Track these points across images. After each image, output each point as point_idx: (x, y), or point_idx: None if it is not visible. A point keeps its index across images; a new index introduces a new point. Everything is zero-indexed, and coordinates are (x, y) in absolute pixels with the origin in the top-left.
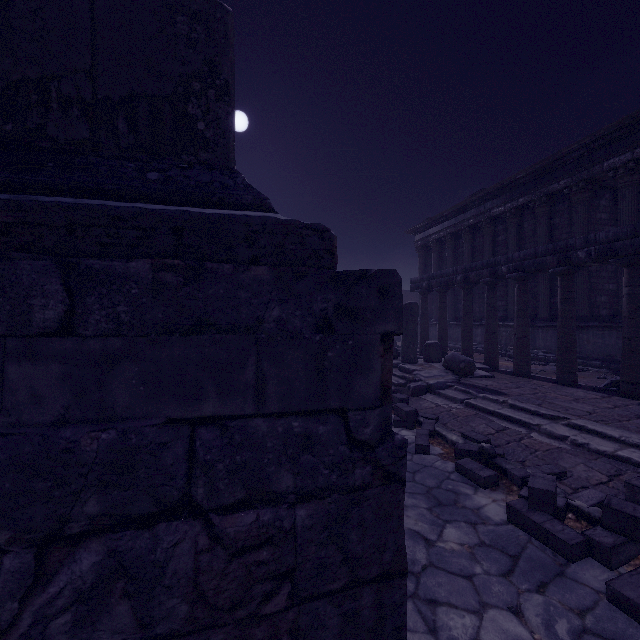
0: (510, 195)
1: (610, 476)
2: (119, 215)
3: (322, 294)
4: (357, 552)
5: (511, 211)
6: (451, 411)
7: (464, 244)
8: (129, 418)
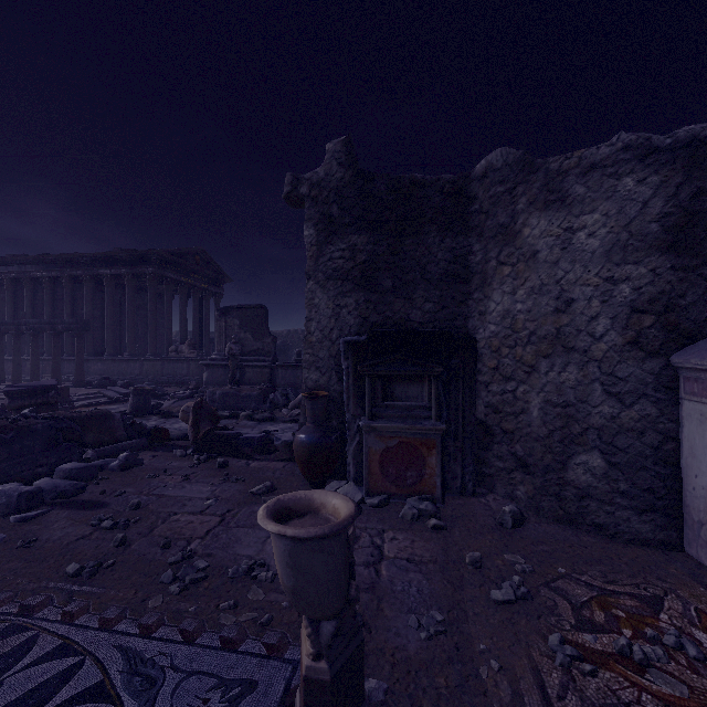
0: (47, 267)
1: None
2: None
3: None
4: None
5: (47, 278)
6: None
7: (7, 292)
8: None
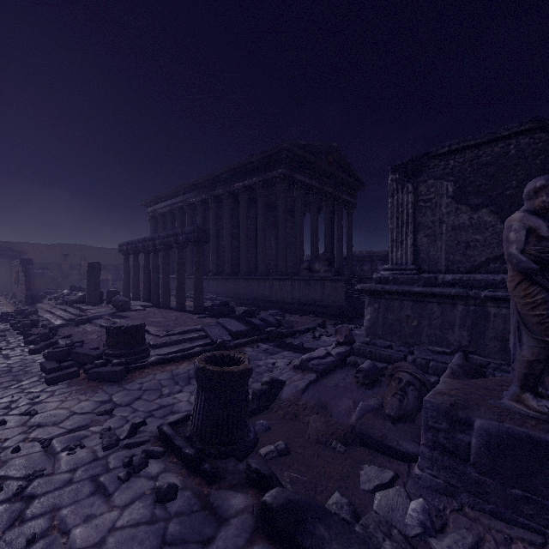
0: (199, 192)
1: None
2: None
3: None
4: None
5: (199, 202)
6: (87, 331)
7: (176, 220)
8: None
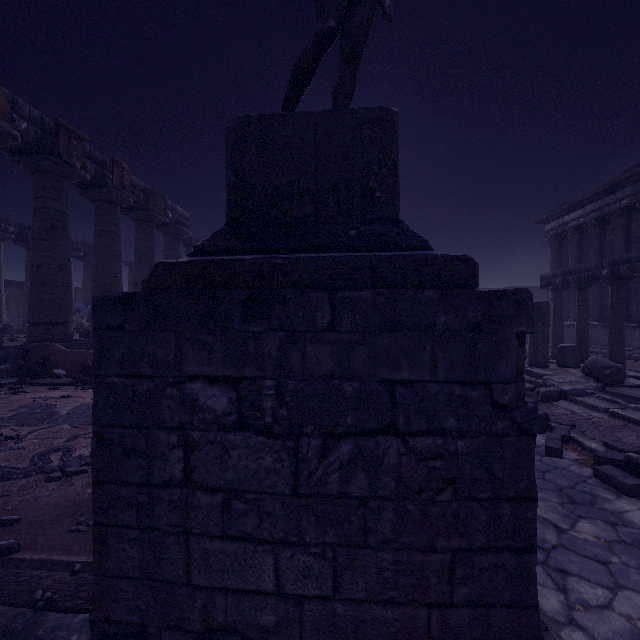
0: None
1: None
2: (340, 261)
3: (473, 307)
4: (498, 478)
5: None
6: (591, 420)
7: (614, 230)
8: (361, 377)
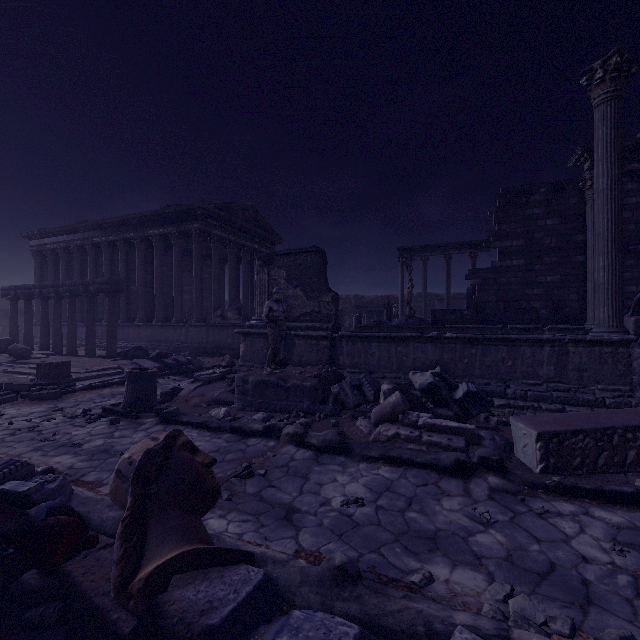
0: (105, 232)
1: None
2: None
3: None
4: None
5: (106, 243)
6: None
7: (75, 259)
8: None
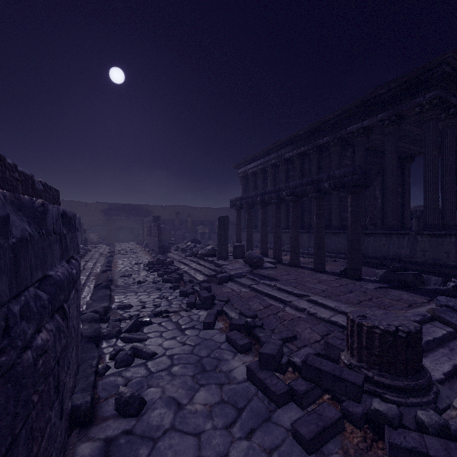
0: (296, 145)
1: (323, 336)
2: None
3: None
4: None
5: (296, 156)
6: (240, 294)
7: (269, 176)
8: None
